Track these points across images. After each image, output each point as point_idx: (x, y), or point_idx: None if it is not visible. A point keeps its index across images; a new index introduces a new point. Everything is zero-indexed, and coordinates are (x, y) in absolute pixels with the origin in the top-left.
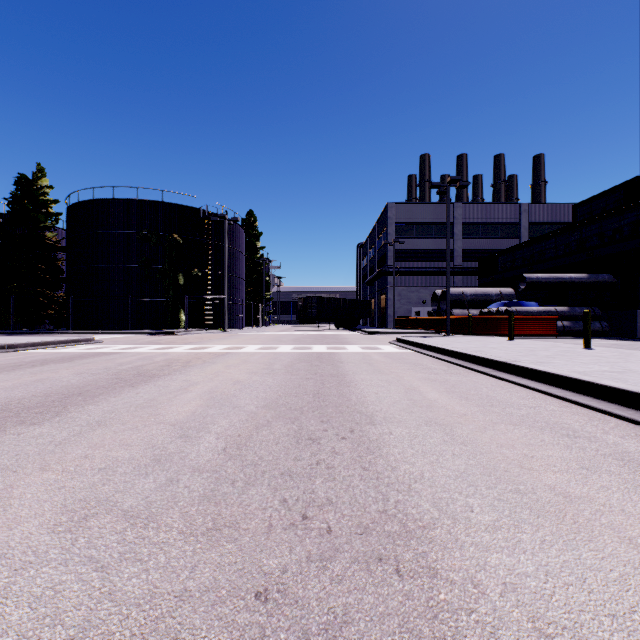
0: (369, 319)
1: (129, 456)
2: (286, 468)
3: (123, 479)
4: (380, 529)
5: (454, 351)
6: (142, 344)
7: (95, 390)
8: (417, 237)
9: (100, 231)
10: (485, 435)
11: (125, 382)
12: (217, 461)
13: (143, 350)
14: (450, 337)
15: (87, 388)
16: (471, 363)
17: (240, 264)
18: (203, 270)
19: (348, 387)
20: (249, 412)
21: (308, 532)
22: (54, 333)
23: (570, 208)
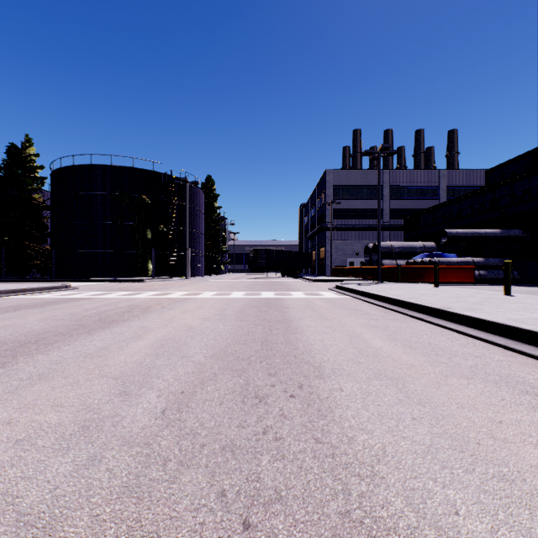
0: (310, 268)
1: (56, 421)
2: (228, 439)
3: (37, 457)
4: None
5: (389, 298)
6: (112, 290)
7: (52, 337)
8: (351, 198)
9: (79, 193)
10: (440, 392)
11: (84, 328)
12: (152, 429)
13: (111, 296)
14: (382, 284)
15: (45, 335)
16: (406, 309)
17: (200, 221)
18: (168, 226)
19: (294, 334)
20: (196, 363)
21: None
22: (38, 280)
23: (482, 173)
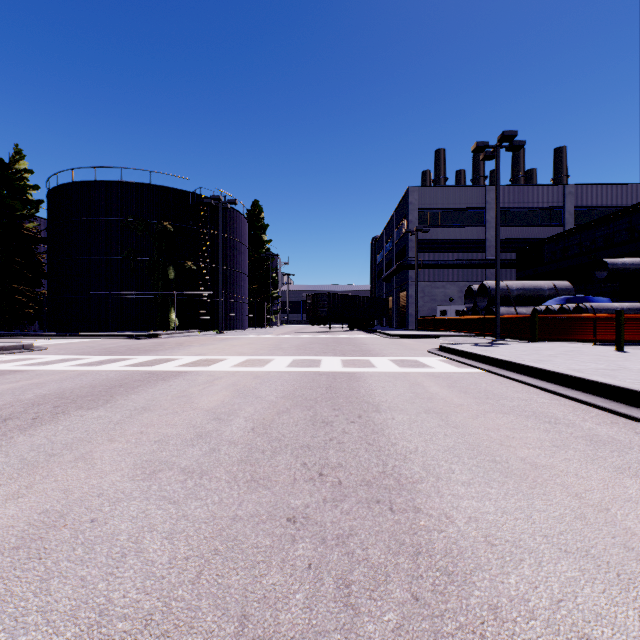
0: (385, 319)
1: None
2: None
3: None
4: None
5: (601, 383)
6: (86, 353)
7: None
8: (443, 225)
9: (80, 218)
10: None
11: None
12: None
13: (61, 367)
14: (515, 344)
15: None
16: None
17: (242, 257)
18: (198, 263)
19: None
20: None
21: None
22: (17, 336)
23: (624, 189)
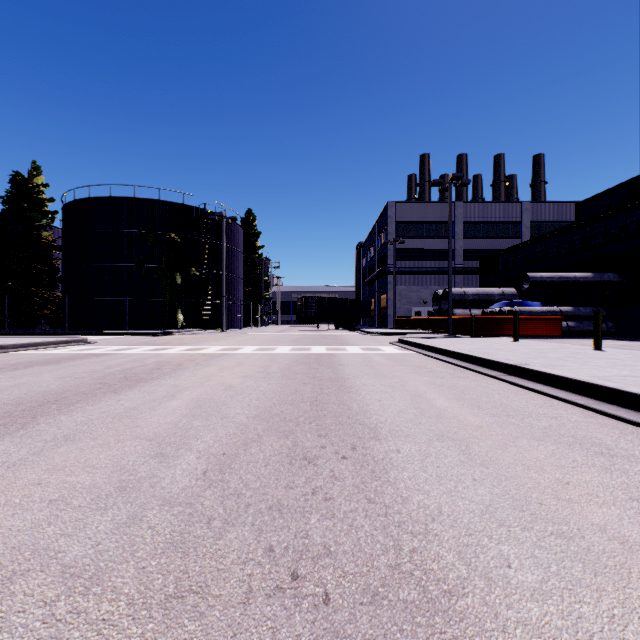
0: (369, 319)
1: (90, 482)
2: (275, 499)
3: (75, 516)
4: (393, 596)
5: (459, 353)
6: (136, 345)
7: (73, 397)
8: (417, 236)
9: (96, 230)
10: (507, 453)
11: (108, 387)
12: (193, 489)
13: (136, 351)
14: (453, 338)
15: (65, 394)
16: (478, 366)
17: (239, 263)
18: (201, 269)
19: (349, 393)
20: (238, 424)
21: (298, 602)
22: (48, 333)
23: (572, 207)
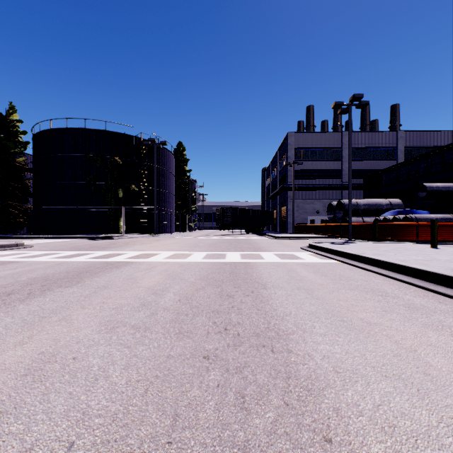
0: (272, 226)
1: None
2: None
3: None
4: None
5: (418, 269)
6: (61, 250)
7: None
8: (312, 159)
9: (55, 154)
10: None
11: None
12: None
13: (44, 259)
14: (361, 243)
15: None
16: None
17: (170, 182)
18: (139, 186)
19: None
20: None
21: None
22: (11, 237)
23: (439, 135)
